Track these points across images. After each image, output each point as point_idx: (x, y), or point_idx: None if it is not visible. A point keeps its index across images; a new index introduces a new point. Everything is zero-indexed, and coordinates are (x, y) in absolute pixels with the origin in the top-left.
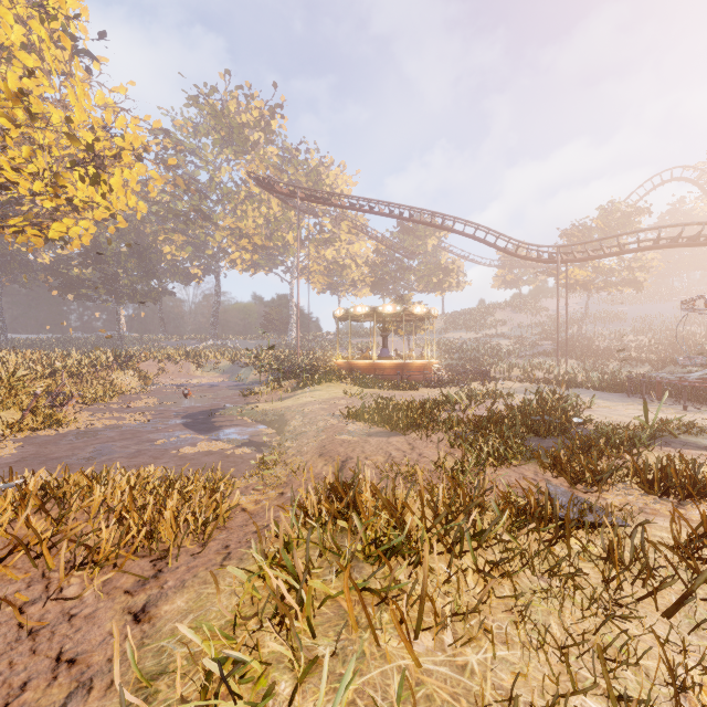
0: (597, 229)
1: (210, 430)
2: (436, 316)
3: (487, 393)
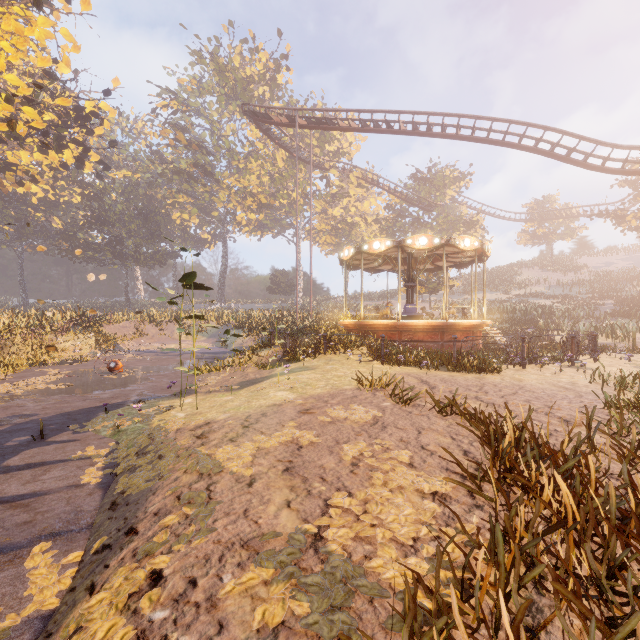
0: None
1: None
2: (487, 257)
3: None
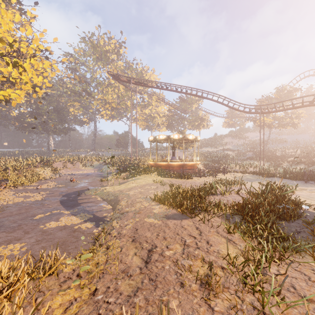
0: (275, 98)
1: (73, 206)
2: (199, 140)
3: (231, 182)
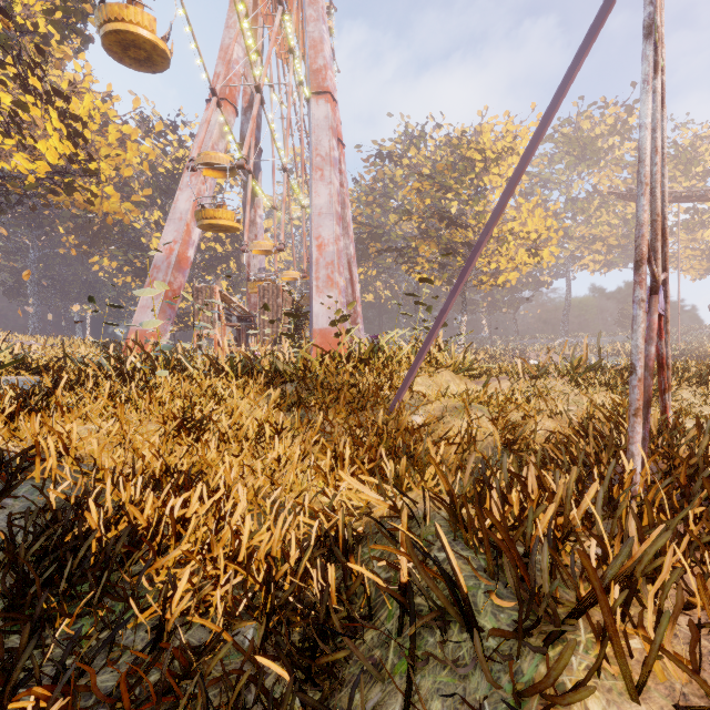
0: None
1: None
2: None
3: None
